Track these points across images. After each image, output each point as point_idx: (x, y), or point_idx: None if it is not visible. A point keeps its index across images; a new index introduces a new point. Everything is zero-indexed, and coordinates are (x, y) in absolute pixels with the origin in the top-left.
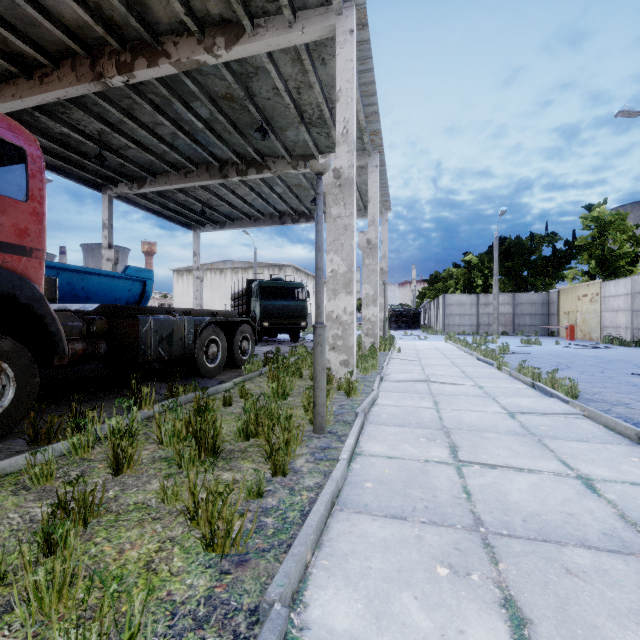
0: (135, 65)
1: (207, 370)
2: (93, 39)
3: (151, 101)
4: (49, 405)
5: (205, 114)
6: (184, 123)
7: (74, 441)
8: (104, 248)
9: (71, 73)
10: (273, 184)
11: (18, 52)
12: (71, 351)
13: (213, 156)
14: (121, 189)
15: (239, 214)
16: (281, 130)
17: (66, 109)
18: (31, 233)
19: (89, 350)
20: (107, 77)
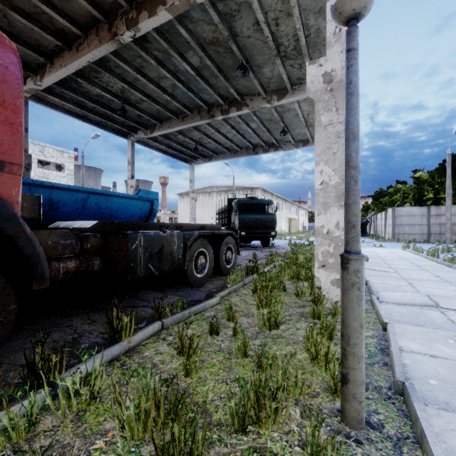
0: (139, 19)
1: (196, 280)
2: (109, 5)
3: (155, 57)
4: (54, 316)
5: (196, 62)
6: (180, 74)
7: (4, 423)
8: (129, 178)
9: (96, 38)
10: (249, 121)
11: (61, 29)
12: (62, 270)
13: (203, 101)
14: (139, 135)
15: (222, 149)
16: (258, 68)
17: (98, 74)
18: (2, 145)
19: (82, 267)
20: (119, 34)
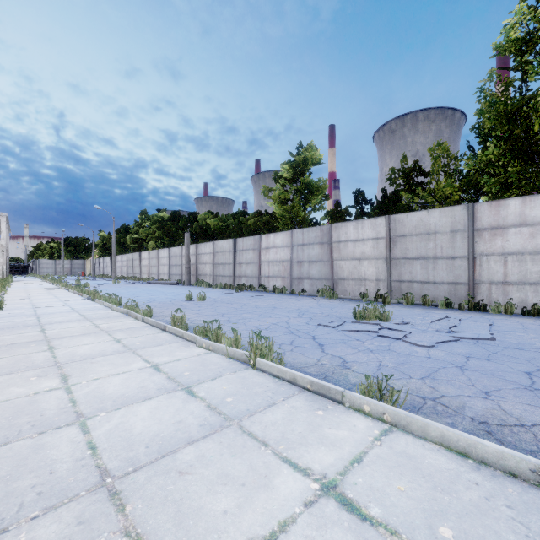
0: None
1: None
2: None
3: None
4: None
5: None
6: None
7: None
8: None
9: None
10: None
11: None
12: None
13: None
14: None
15: None
16: None
17: None
18: None
19: None
20: None
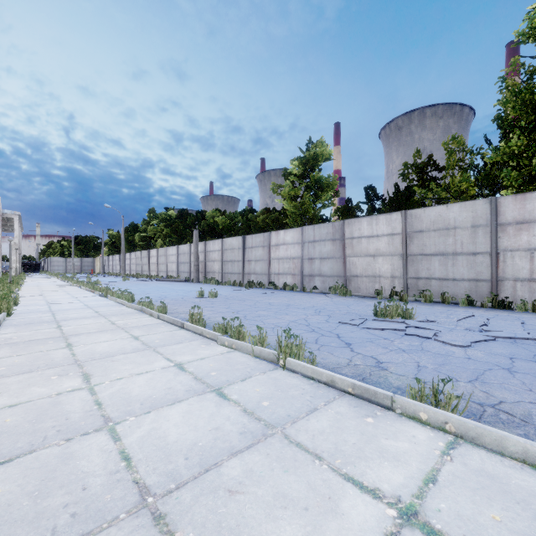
0: None
1: None
2: None
3: None
4: None
5: None
6: None
7: None
8: None
9: None
10: None
11: None
12: None
13: None
14: None
15: None
16: None
17: None
18: None
19: None
20: None
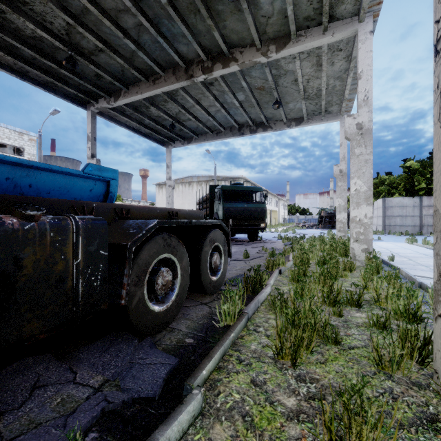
0: None
1: (152, 319)
2: None
3: None
4: None
5: None
6: (146, 5)
7: None
8: (88, 158)
9: None
10: (236, 90)
11: None
12: None
13: (179, 55)
14: (101, 104)
15: (203, 128)
16: None
17: None
18: None
19: None
20: None
